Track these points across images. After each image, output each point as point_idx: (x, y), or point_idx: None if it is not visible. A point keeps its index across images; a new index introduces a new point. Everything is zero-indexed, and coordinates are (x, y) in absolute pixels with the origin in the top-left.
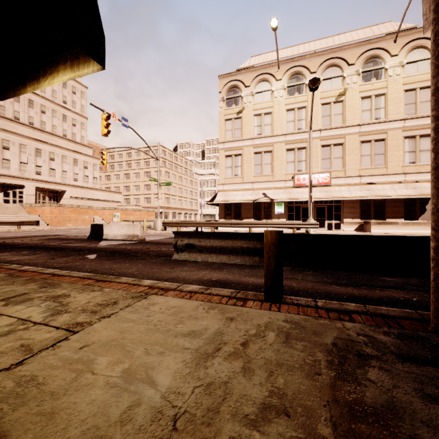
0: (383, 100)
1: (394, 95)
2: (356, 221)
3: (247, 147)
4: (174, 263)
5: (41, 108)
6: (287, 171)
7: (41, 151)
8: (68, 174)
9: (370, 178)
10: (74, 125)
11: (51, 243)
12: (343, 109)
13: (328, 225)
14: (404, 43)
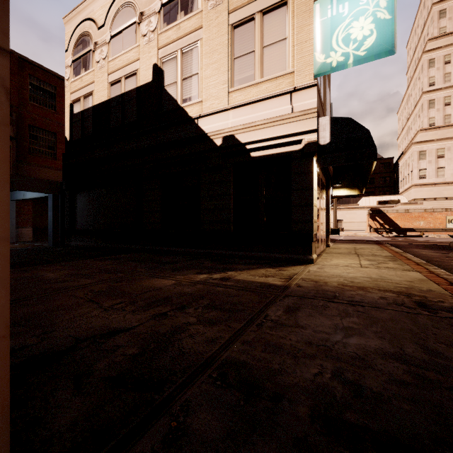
0: None
1: None
2: None
3: None
4: None
5: None
6: None
7: None
8: None
9: None
10: None
11: None
12: None
13: None
14: None
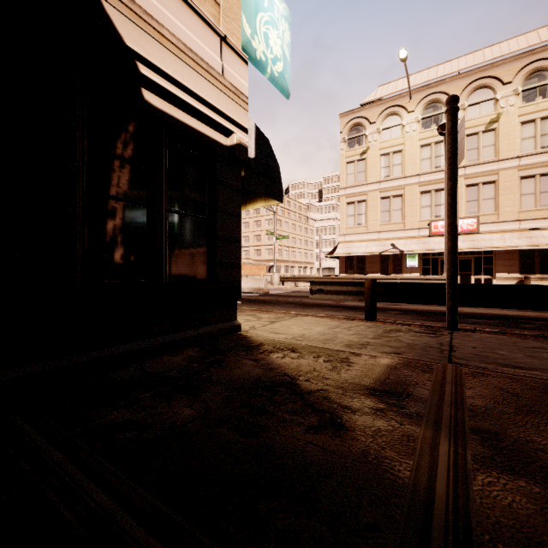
0: None
1: None
2: (513, 276)
3: (373, 192)
4: (303, 307)
5: None
6: (421, 217)
7: None
8: None
9: (534, 222)
10: None
11: None
12: (496, 139)
13: (475, 281)
14: None
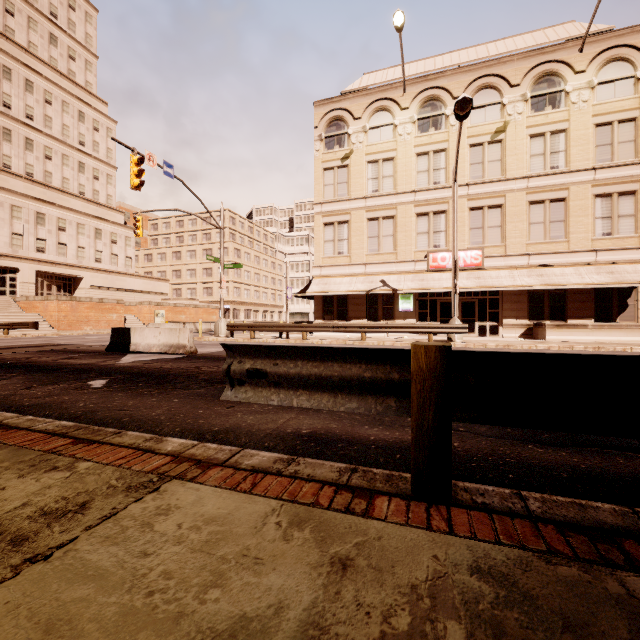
0: (562, 139)
1: (579, 132)
2: (522, 322)
3: (358, 211)
4: None
5: (45, 152)
6: (417, 246)
7: (45, 217)
8: (86, 252)
9: (544, 257)
10: (96, 179)
11: (43, 359)
12: (503, 153)
13: (479, 328)
14: (594, 53)
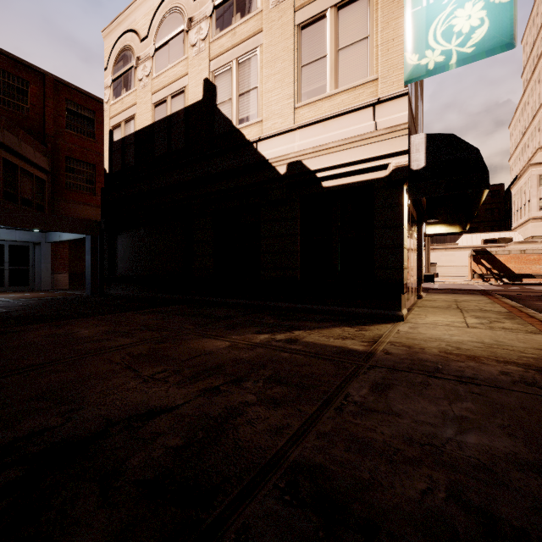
0: None
1: None
2: None
3: None
4: None
5: None
6: None
7: None
8: None
9: None
10: None
11: None
12: None
13: None
14: None
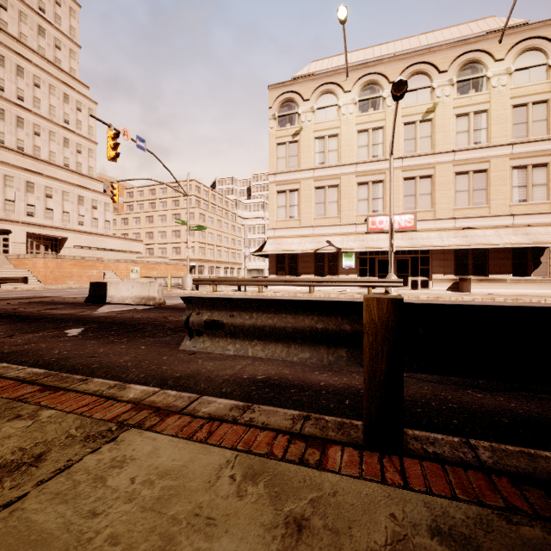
0: (484, 118)
1: (498, 112)
2: (449, 277)
3: (306, 180)
4: None
5: (34, 129)
6: (358, 211)
7: (34, 186)
8: (70, 216)
9: (468, 220)
10: (79, 152)
11: (28, 310)
12: (433, 130)
13: (412, 283)
14: (512, 44)
